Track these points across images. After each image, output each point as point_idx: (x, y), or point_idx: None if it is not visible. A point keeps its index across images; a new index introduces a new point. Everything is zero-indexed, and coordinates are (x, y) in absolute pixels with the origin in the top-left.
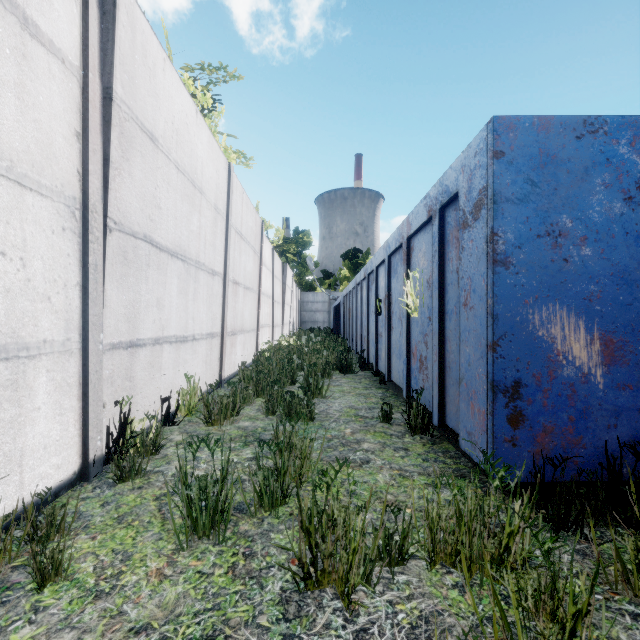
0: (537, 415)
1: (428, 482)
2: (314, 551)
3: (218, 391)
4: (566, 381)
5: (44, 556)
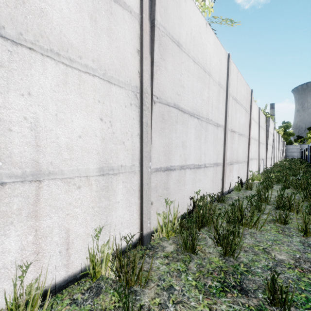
0: None
1: None
2: None
3: None
4: None
5: None
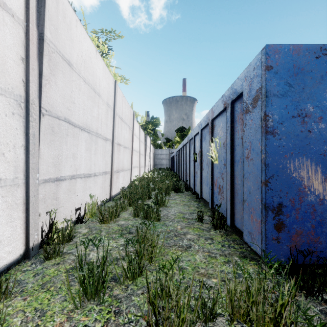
0: (292, 224)
1: (225, 260)
2: (157, 316)
3: (109, 203)
4: (310, 203)
5: None
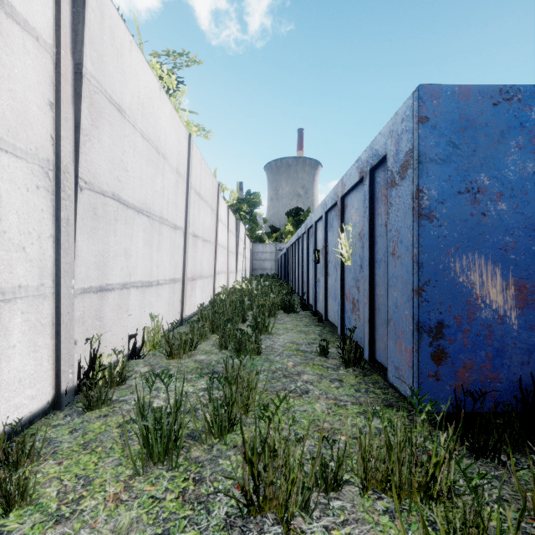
0: (458, 353)
1: (360, 411)
2: (256, 480)
3: (180, 328)
4: (484, 322)
5: (10, 483)
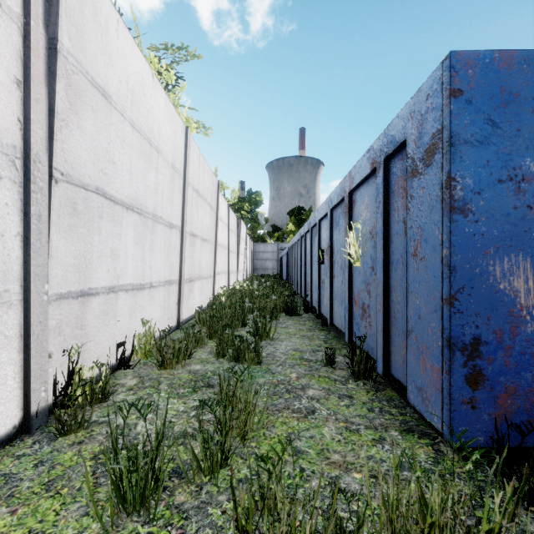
0: (498, 375)
1: (376, 438)
2: None
3: (176, 333)
4: (530, 338)
5: None
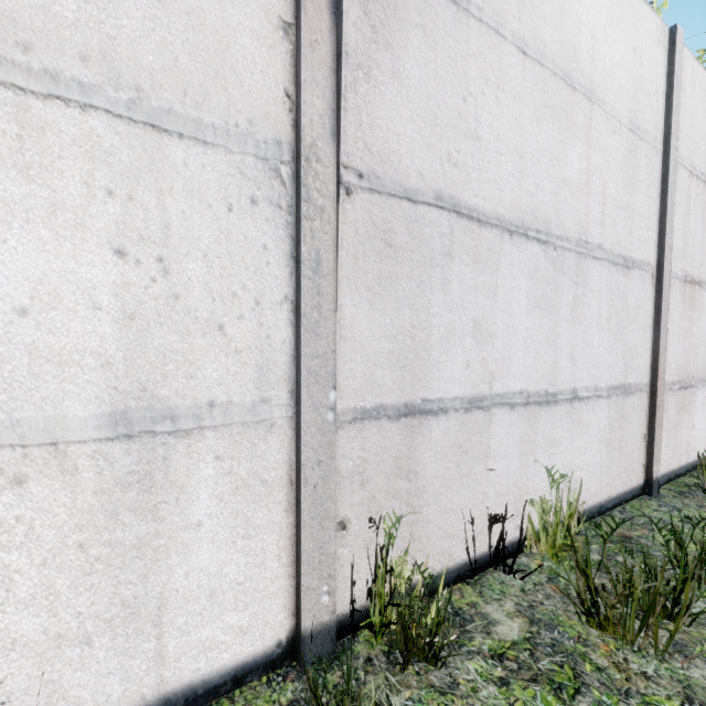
0: None
1: None
2: None
3: (640, 503)
4: None
5: None
